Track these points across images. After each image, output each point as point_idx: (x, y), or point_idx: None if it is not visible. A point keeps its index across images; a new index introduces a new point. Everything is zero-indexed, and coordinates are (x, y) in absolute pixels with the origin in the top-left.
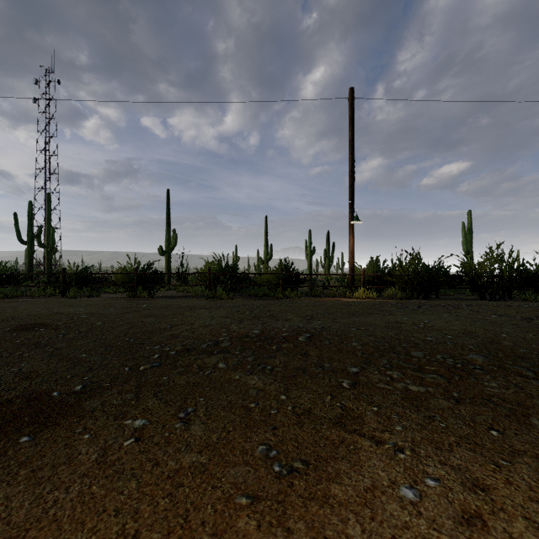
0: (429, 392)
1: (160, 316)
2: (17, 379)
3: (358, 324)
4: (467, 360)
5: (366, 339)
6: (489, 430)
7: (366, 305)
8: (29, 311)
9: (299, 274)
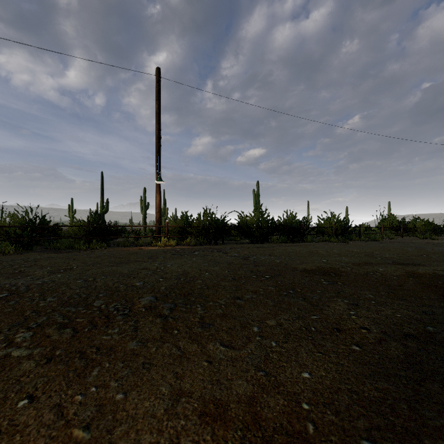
0: (31, 355)
1: None
2: None
3: (100, 274)
4: (133, 305)
5: (71, 292)
6: (22, 400)
7: (151, 253)
8: None
9: (107, 226)
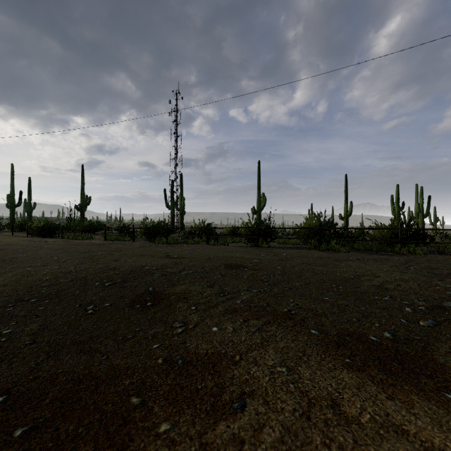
0: None
1: (317, 265)
2: (310, 314)
3: None
4: None
5: None
6: None
7: None
8: (209, 253)
9: (423, 229)
